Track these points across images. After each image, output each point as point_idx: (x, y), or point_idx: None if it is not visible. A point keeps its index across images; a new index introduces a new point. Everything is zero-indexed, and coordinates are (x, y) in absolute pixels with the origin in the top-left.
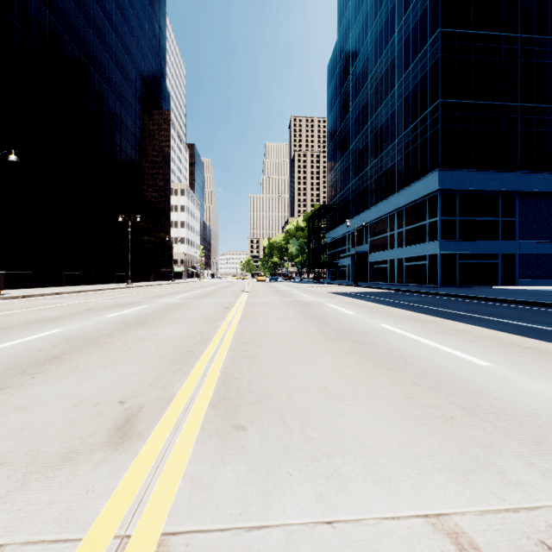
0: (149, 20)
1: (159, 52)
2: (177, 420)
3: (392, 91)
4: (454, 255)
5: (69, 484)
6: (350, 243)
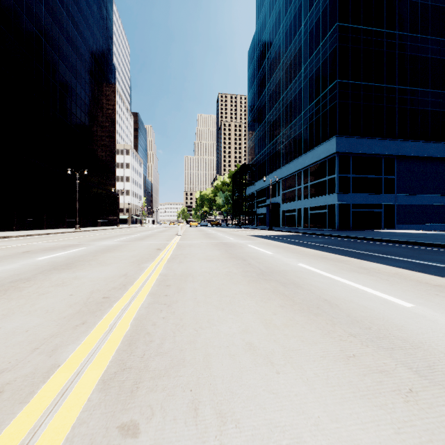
0: (97, 3)
1: (106, 31)
2: (39, 418)
3: (299, 73)
4: (348, 205)
5: None
6: (266, 195)
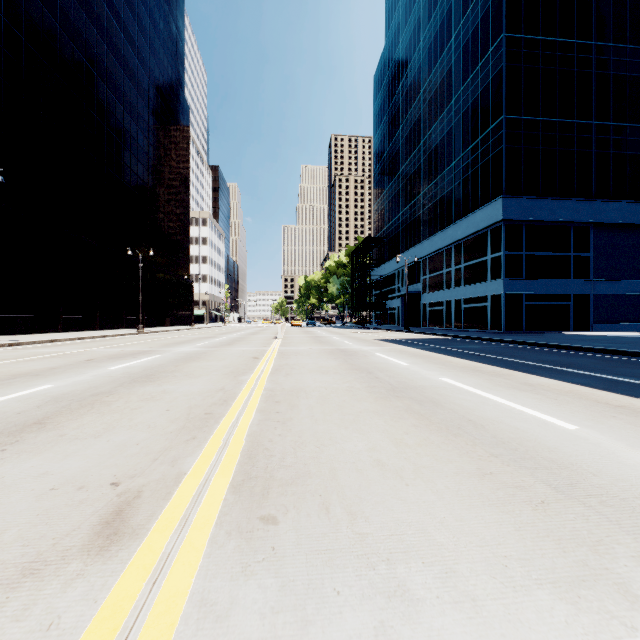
0: (165, 19)
1: (176, 56)
2: (186, 510)
3: (448, 106)
4: (520, 296)
5: (25, 613)
6: (400, 282)
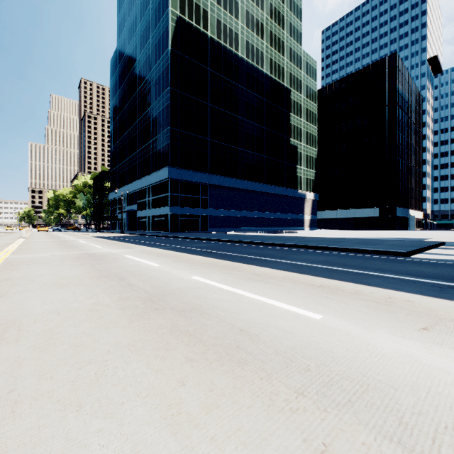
0: None
1: None
2: (2, 255)
3: (149, 108)
4: (178, 215)
5: None
6: (126, 203)
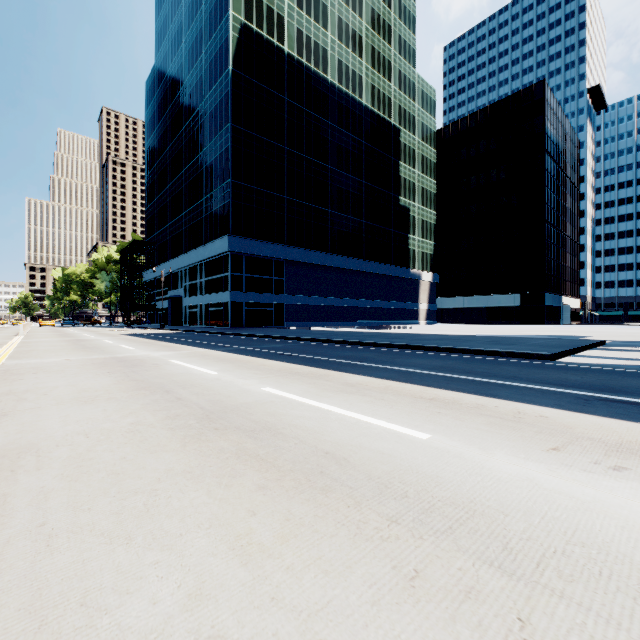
0: None
1: None
2: None
3: (201, 152)
4: (242, 303)
5: None
6: (168, 286)
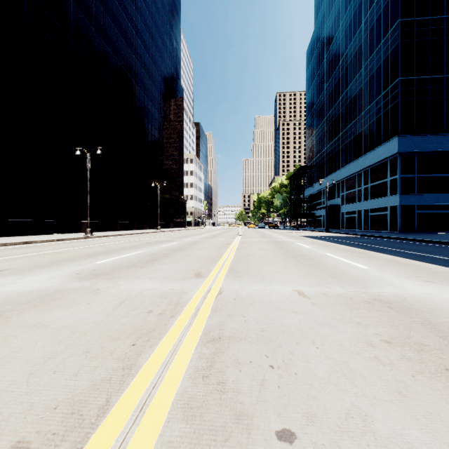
0: (169, 38)
1: (176, 60)
2: (216, 274)
3: (359, 72)
4: (413, 206)
5: (190, 281)
6: (325, 197)
